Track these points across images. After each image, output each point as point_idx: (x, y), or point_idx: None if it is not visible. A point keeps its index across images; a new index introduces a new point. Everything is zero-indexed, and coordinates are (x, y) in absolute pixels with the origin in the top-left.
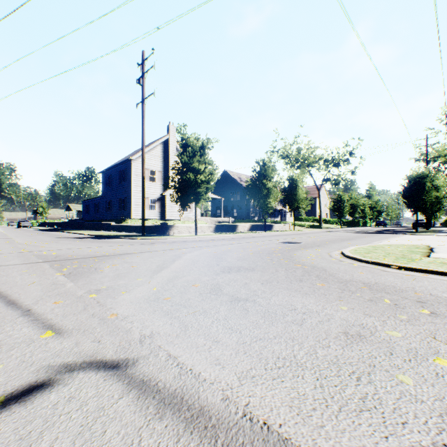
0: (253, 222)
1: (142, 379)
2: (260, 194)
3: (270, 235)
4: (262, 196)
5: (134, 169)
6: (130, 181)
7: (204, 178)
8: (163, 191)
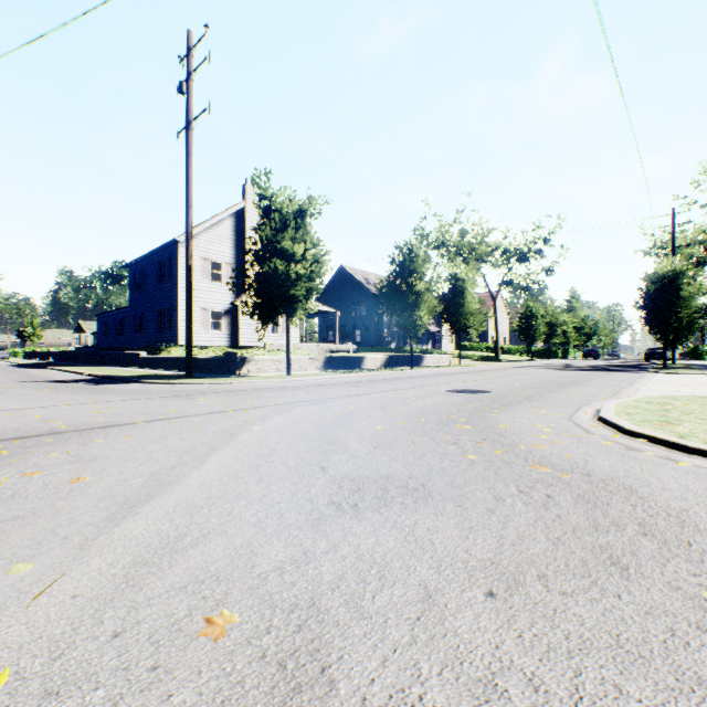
0: (388, 351)
1: None
2: (403, 303)
3: (422, 374)
4: (407, 306)
5: (183, 259)
6: (175, 279)
7: (303, 270)
8: (236, 297)
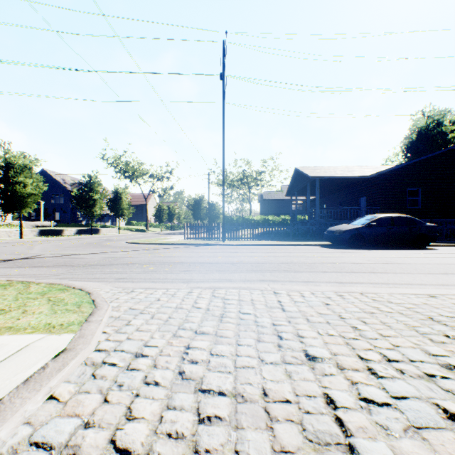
0: (80, 226)
1: (58, 254)
2: (87, 204)
3: (96, 237)
4: (90, 205)
5: None
6: None
7: (33, 191)
8: None
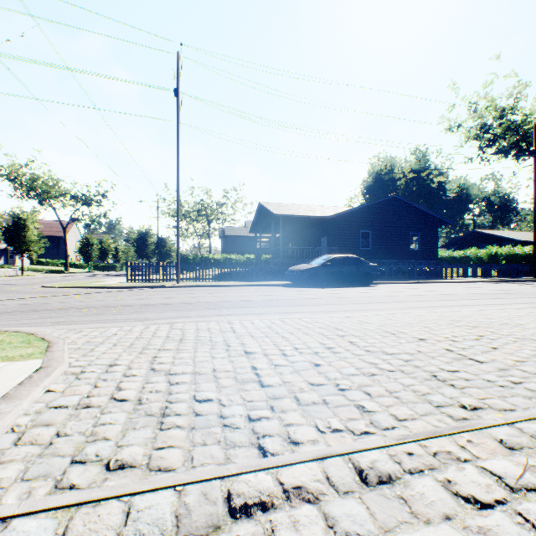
0: None
1: None
2: None
3: None
4: None
5: None
6: None
7: None
8: None
